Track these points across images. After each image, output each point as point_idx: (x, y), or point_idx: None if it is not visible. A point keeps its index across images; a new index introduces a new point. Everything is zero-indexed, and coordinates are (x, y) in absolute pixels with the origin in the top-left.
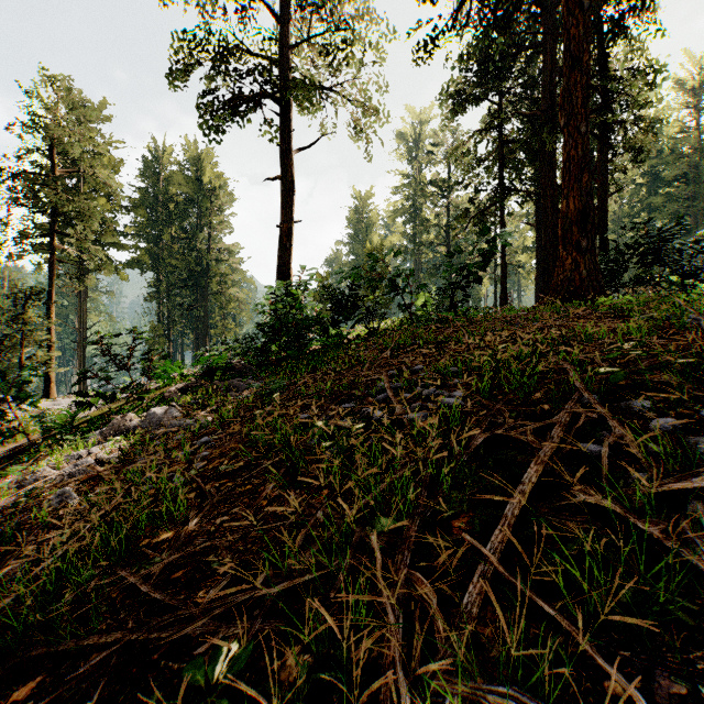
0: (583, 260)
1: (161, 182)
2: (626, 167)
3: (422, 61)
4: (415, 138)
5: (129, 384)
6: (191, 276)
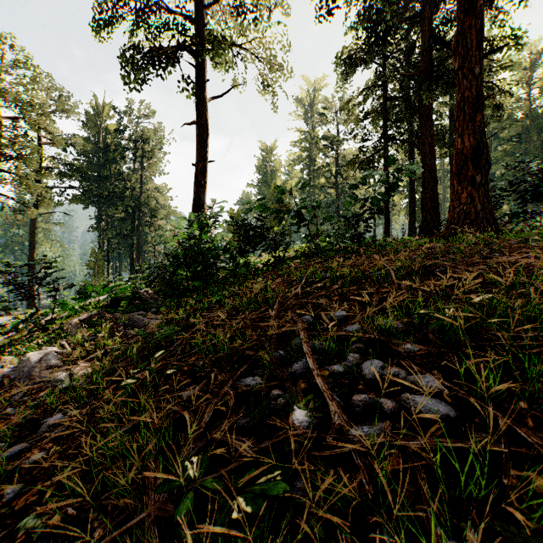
0: (477, 194)
1: (101, 132)
2: (489, 121)
3: (323, 16)
4: (310, 102)
5: (30, 315)
6: (126, 210)
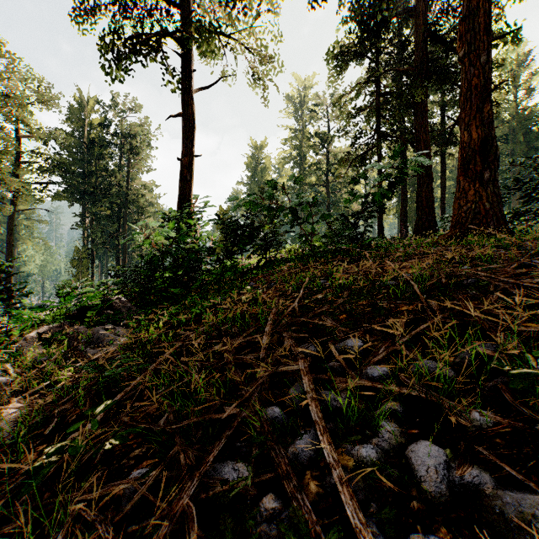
0: (486, 191)
1: (85, 126)
2: None
3: (316, 1)
4: (300, 99)
5: None
6: (112, 208)
